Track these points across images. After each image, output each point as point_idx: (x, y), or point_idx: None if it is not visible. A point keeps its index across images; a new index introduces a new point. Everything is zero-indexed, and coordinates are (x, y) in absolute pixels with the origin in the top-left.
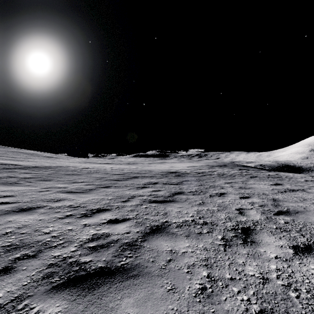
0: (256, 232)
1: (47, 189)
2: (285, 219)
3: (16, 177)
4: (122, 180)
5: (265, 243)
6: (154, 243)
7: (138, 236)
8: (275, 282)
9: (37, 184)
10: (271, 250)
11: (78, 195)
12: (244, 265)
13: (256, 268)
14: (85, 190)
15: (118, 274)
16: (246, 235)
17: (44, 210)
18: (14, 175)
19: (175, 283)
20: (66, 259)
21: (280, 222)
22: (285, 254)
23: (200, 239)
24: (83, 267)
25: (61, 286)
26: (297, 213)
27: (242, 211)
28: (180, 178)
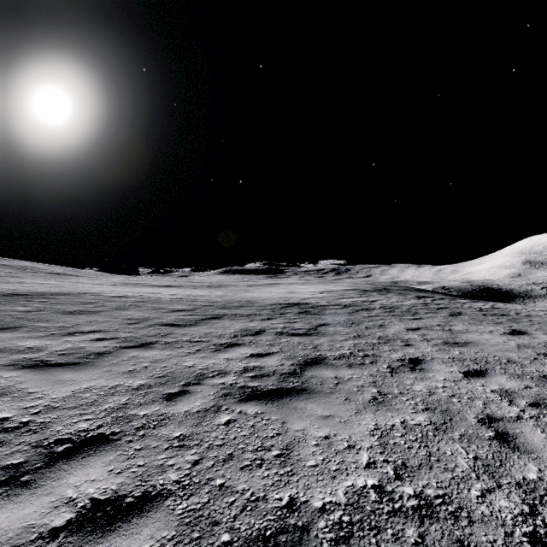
0: None
1: None
2: None
3: None
4: (186, 326)
5: None
6: None
7: None
8: None
9: None
10: None
11: (56, 375)
12: None
13: None
14: (84, 356)
15: None
16: None
17: None
18: None
19: None
20: None
21: None
22: None
23: None
24: None
25: None
26: None
27: (501, 428)
28: (311, 319)
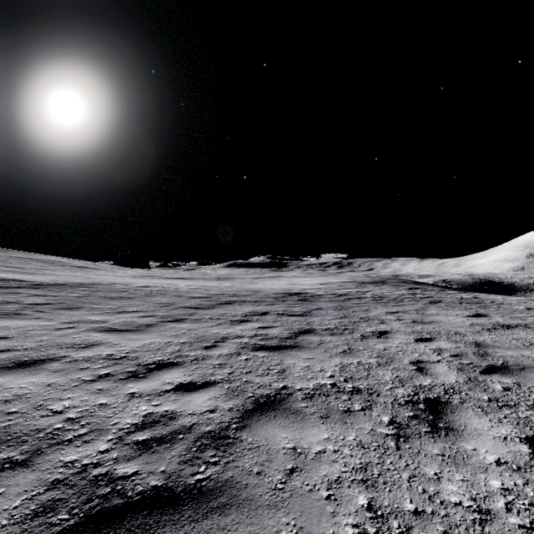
0: (453, 408)
1: (71, 325)
2: (503, 381)
3: (18, 303)
4: (206, 308)
5: (472, 431)
6: (262, 433)
7: (231, 418)
8: (506, 520)
9: (54, 315)
10: (487, 448)
11: (126, 336)
12: (439, 481)
13: (463, 486)
14: (138, 326)
15: (190, 502)
16: (435, 415)
17: (60, 365)
18: (15, 300)
19: (305, 524)
20: (89, 469)
21: (495, 387)
22: (514, 456)
23: (349, 424)
24: (119, 488)
25: (69, 533)
26: (522, 370)
27: (422, 365)
28: (308, 305)
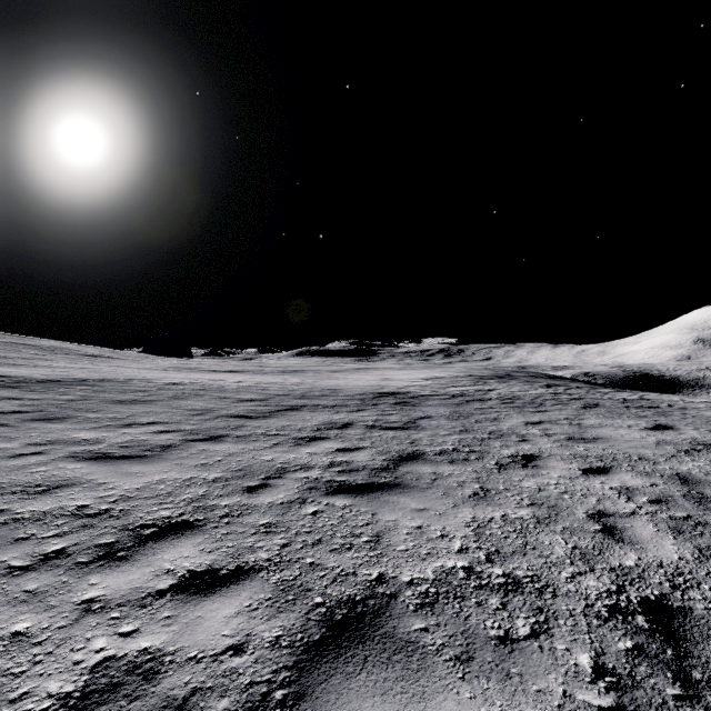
0: (703, 625)
1: (39, 448)
2: None
3: None
4: (259, 418)
5: None
6: None
7: (275, 671)
8: None
9: (21, 431)
10: None
11: (123, 468)
12: None
13: None
14: (149, 448)
15: None
16: (675, 646)
17: None
18: None
19: None
20: None
21: None
22: None
23: (516, 679)
24: None
25: None
26: None
27: (610, 522)
28: (410, 411)
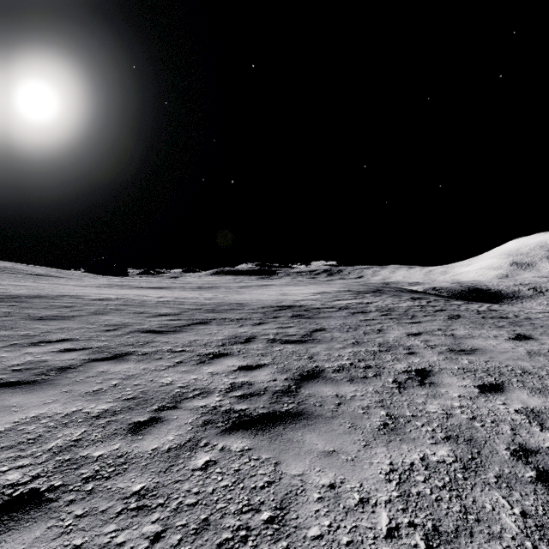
0: None
1: None
2: None
3: None
4: (169, 332)
5: None
6: None
7: None
8: None
9: None
10: None
11: (0, 399)
12: None
13: None
14: (44, 371)
15: None
16: None
17: None
18: None
19: None
20: None
21: None
22: None
23: None
24: None
25: None
26: None
27: (542, 465)
28: (306, 324)
